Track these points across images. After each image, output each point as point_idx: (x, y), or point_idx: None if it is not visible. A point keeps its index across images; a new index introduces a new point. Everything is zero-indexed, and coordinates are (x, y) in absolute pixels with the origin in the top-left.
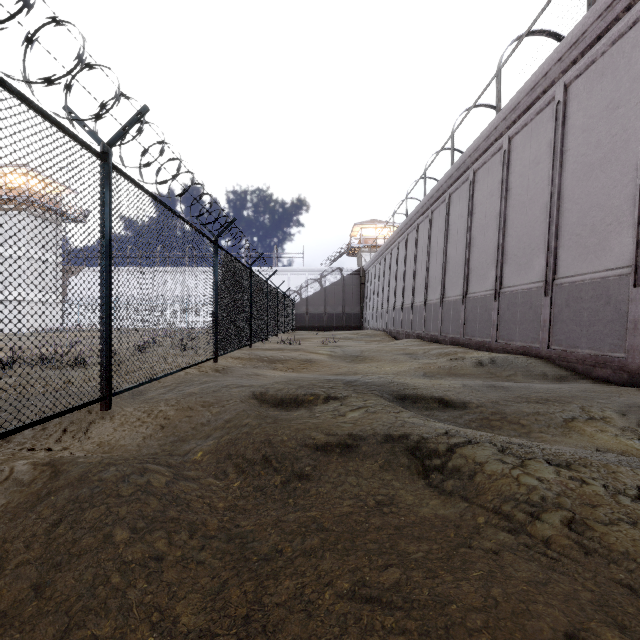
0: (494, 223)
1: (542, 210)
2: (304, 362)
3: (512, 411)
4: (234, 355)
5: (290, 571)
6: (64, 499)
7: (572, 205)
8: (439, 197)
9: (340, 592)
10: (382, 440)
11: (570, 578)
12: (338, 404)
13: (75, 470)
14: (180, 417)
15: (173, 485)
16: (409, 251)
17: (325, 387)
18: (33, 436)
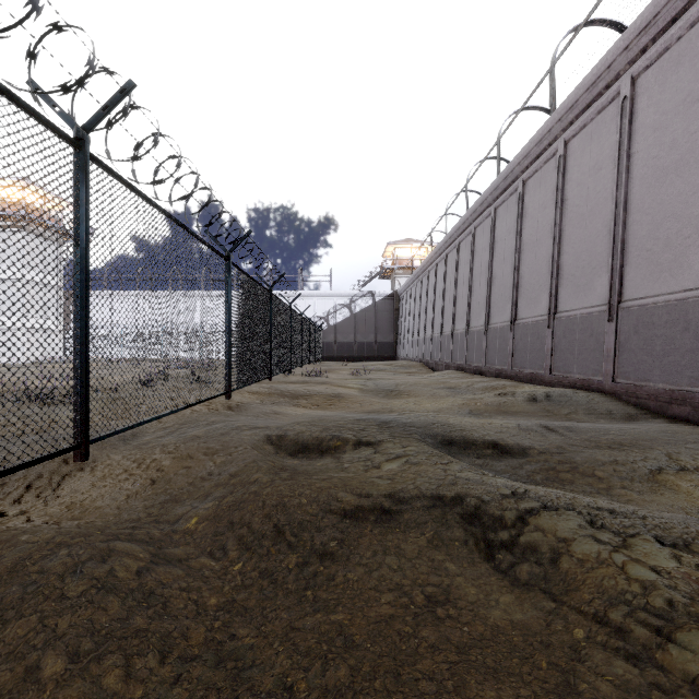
0: (547, 239)
1: (605, 223)
2: (331, 397)
3: (583, 460)
4: (251, 389)
5: None
6: None
7: (641, 216)
8: (483, 211)
9: None
10: (429, 504)
11: None
12: (371, 452)
13: (9, 555)
14: (176, 468)
15: (147, 574)
16: (449, 272)
17: (355, 429)
18: None
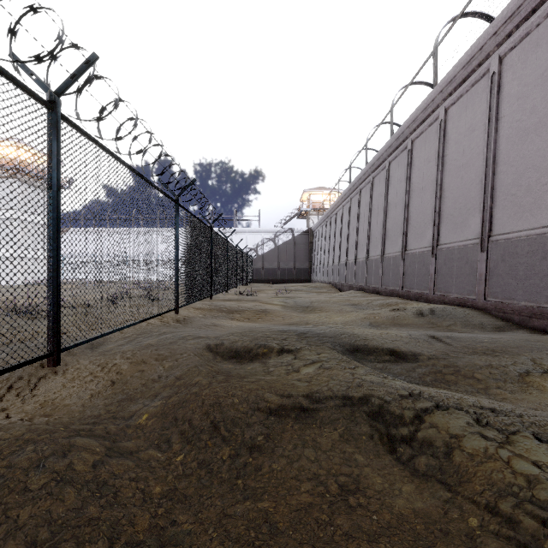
0: (431, 186)
1: (477, 173)
2: (259, 312)
3: (464, 364)
4: (196, 306)
5: None
6: None
7: (507, 167)
8: (380, 165)
9: None
10: (340, 403)
11: None
12: (292, 358)
13: None
14: (132, 372)
15: (101, 466)
16: (352, 213)
17: (279, 339)
18: None
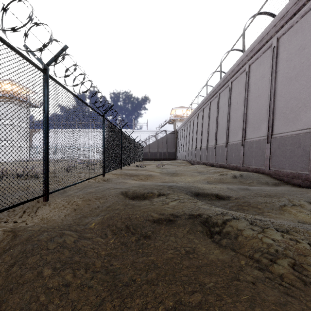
0: (241, 107)
1: (266, 100)
2: (147, 176)
3: (253, 201)
4: (113, 172)
5: (139, 293)
6: (17, 251)
7: (281, 98)
8: (214, 95)
9: (167, 308)
10: (188, 217)
11: (298, 300)
12: (165, 198)
13: (25, 234)
14: (84, 204)
15: (78, 242)
16: (199, 121)
17: (158, 189)
18: (8, 215)
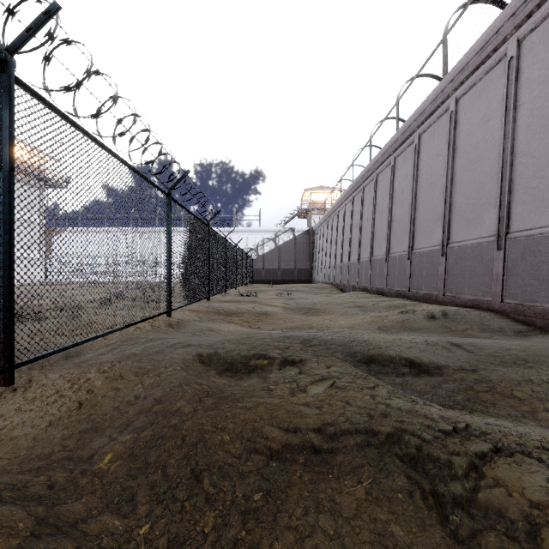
0: (440, 182)
1: (493, 166)
2: (259, 315)
3: (498, 379)
4: (192, 308)
5: None
6: None
7: (527, 158)
8: (384, 161)
9: None
10: (363, 442)
11: None
12: (296, 372)
13: None
14: (106, 390)
15: None
16: (355, 212)
17: (281, 348)
18: None
